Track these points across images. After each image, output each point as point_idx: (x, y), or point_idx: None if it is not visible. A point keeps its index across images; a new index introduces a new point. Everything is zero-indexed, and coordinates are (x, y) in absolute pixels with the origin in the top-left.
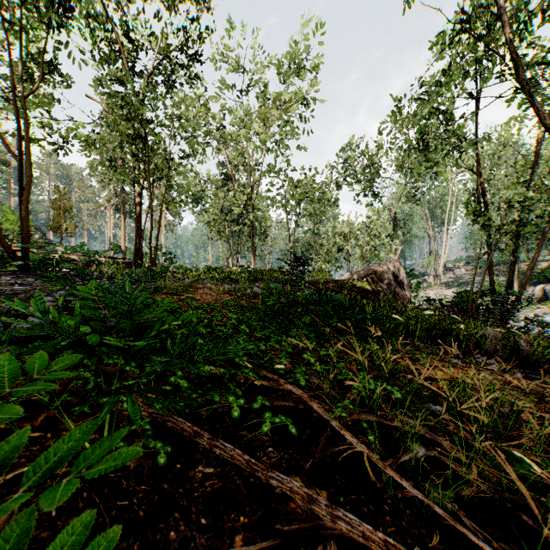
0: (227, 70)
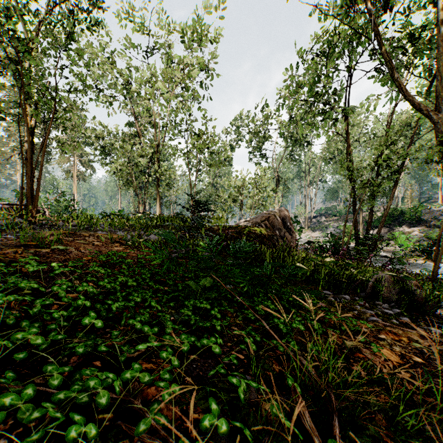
0: (132, 30)
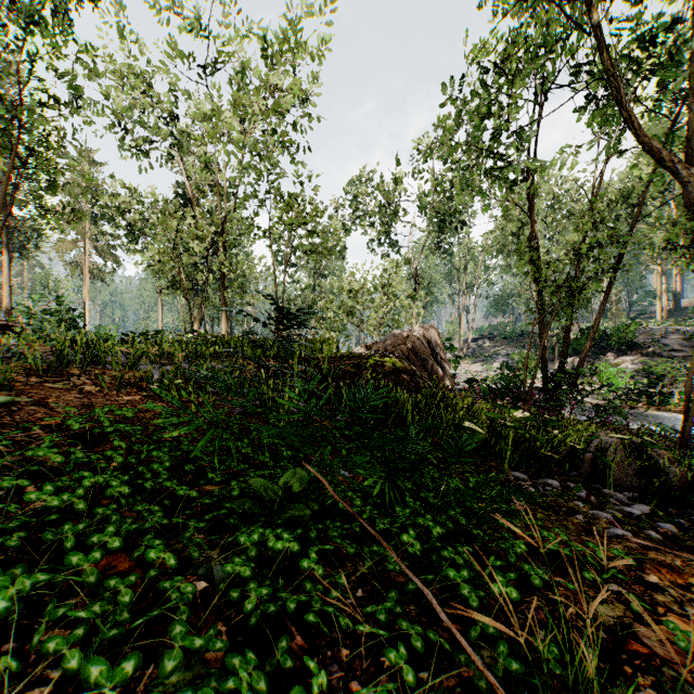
0: (179, 28)
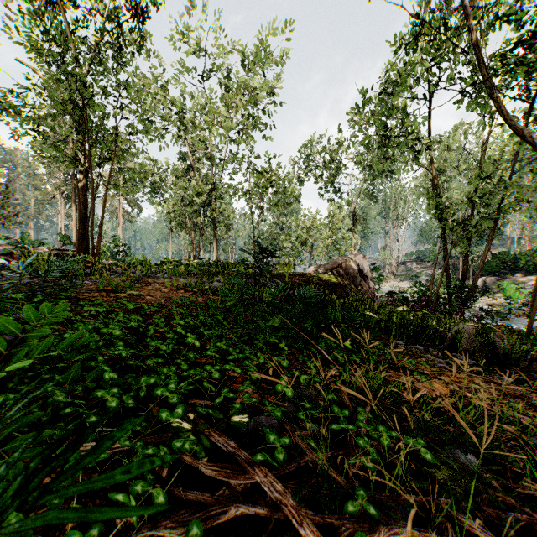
0: (187, 53)
